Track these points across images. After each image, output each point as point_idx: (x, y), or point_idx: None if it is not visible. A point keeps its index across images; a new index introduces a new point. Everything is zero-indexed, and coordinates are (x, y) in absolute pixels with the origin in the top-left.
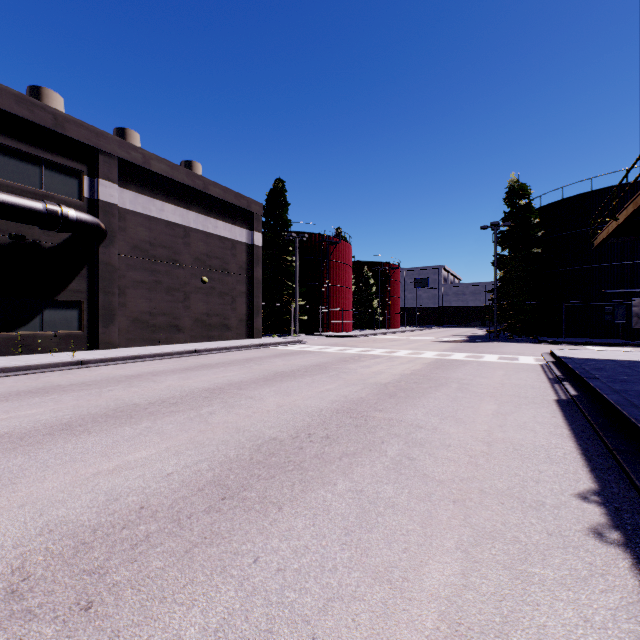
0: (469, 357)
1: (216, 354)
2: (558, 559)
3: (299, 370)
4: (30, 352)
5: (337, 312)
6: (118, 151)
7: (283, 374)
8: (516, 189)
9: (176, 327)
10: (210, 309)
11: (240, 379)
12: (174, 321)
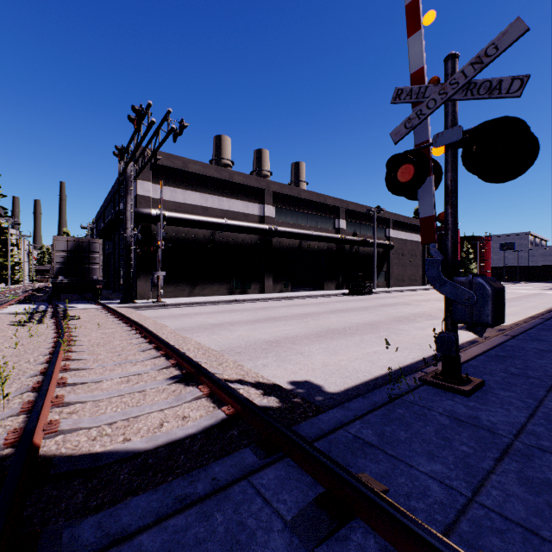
0: None
1: (433, 290)
2: None
3: None
4: (378, 287)
5: None
6: (393, 217)
7: None
8: None
9: (403, 280)
10: (411, 273)
11: None
12: (403, 278)
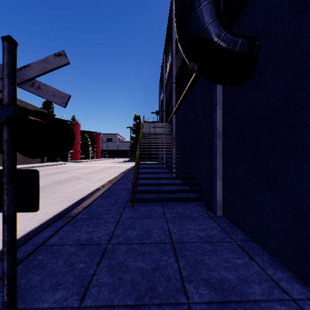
0: (119, 165)
1: (41, 167)
2: (115, 173)
3: (78, 168)
4: None
5: (75, 152)
6: None
7: (75, 169)
8: (136, 117)
9: None
10: None
11: (66, 170)
12: None
